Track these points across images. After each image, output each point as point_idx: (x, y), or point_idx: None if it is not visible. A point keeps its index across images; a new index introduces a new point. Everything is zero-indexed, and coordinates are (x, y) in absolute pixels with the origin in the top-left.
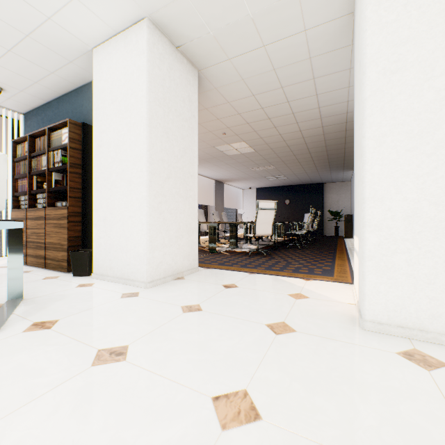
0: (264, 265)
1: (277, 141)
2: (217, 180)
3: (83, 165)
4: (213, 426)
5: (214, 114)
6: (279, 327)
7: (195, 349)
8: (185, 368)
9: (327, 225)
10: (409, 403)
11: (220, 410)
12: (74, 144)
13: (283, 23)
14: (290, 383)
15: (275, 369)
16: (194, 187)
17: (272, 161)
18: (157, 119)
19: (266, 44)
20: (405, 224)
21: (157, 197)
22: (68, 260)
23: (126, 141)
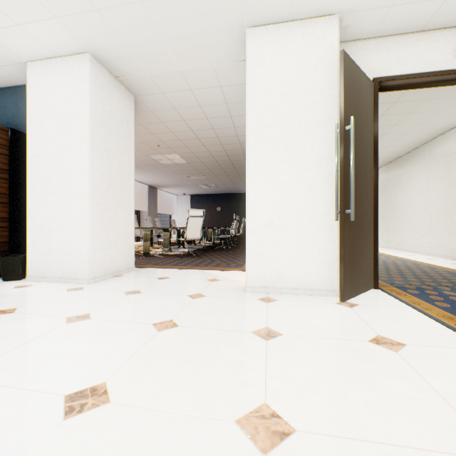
0: (193, 263)
1: (206, 156)
2: (150, 185)
3: (11, 170)
4: (154, 331)
5: (149, 129)
6: (196, 296)
7: (139, 309)
8: (134, 317)
9: None
10: (251, 313)
11: (157, 327)
12: (1, 150)
13: (204, 79)
14: (197, 314)
15: (189, 311)
16: (131, 197)
17: (203, 172)
18: (98, 139)
19: (193, 89)
20: (266, 229)
21: (98, 206)
22: None
23: (67, 155)
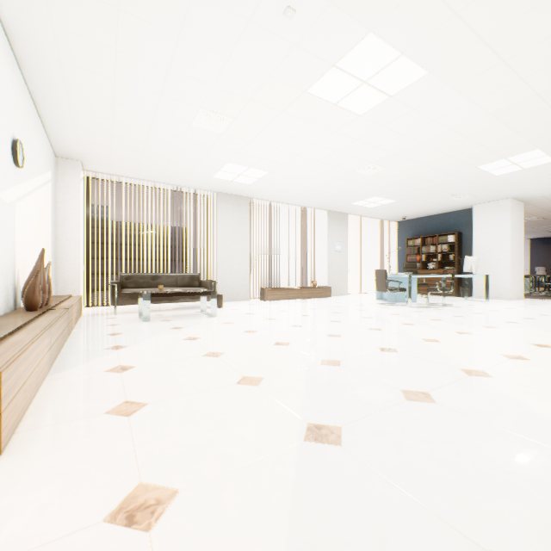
0: None
1: None
2: None
3: (458, 250)
4: None
5: None
6: None
7: None
8: None
9: None
10: None
11: None
12: (455, 242)
13: None
14: None
15: None
16: (522, 259)
17: None
18: (512, 234)
19: None
20: None
21: (512, 265)
22: (454, 291)
23: (496, 244)
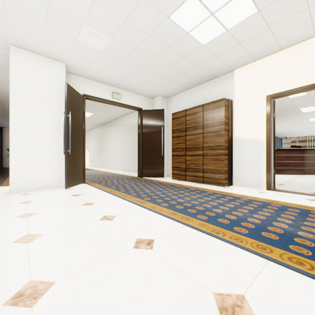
0: None
1: None
2: None
3: None
4: None
5: None
6: None
7: None
8: None
9: (6, 159)
10: (16, 199)
11: None
12: None
13: None
14: None
15: None
16: None
17: None
18: None
19: None
20: (25, 158)
21: None
22: None
23: None
